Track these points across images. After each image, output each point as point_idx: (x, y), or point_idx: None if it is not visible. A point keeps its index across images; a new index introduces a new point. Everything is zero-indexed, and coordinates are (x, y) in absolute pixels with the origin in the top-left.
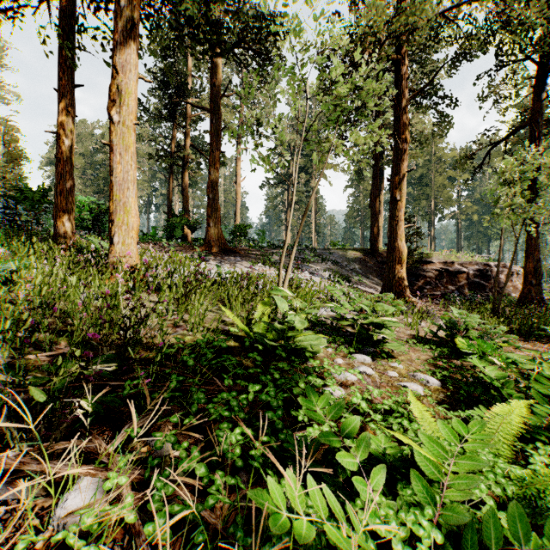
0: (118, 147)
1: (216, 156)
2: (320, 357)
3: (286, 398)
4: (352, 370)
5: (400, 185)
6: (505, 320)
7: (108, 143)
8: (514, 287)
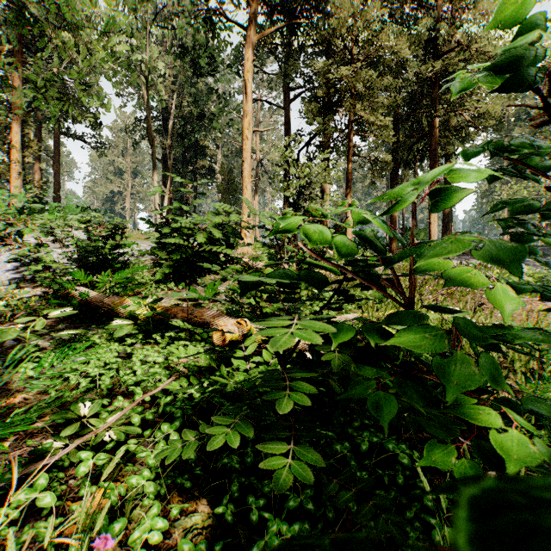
0: (432, 222)
1: None
2: None
3: None
4: None
5: None
6: None
7: (429, 221)
8: None
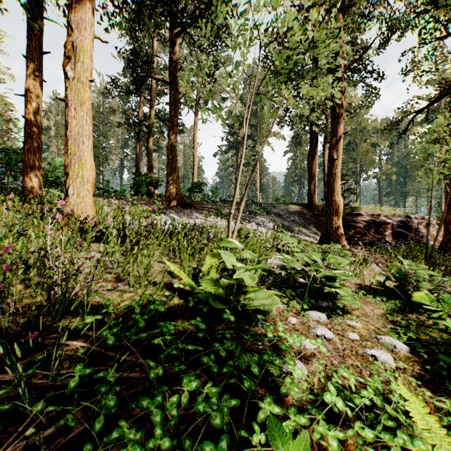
0: (72, 102)
1: (175, 123)
2: (271, 316)
3: (235, 383)
4: (314, 341)
5: (337, 145)
6: (437, 267)
7: (63, 98)
8: (431, 236)
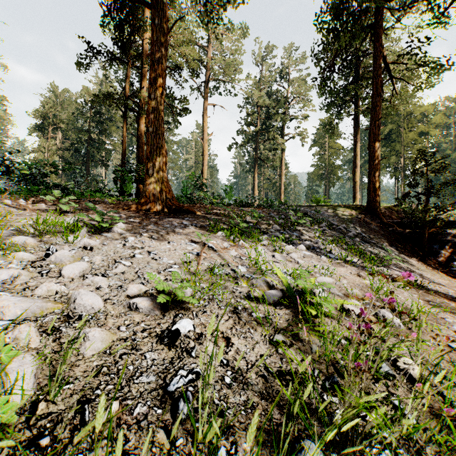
0: None
1: (160, 71)
2: None
3: None
4: None
5: None
6: None
7: None
8: None
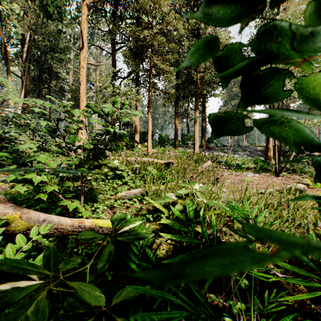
0: (196, 131)
1: (204, 117)
2: None
3: None
4: None
5: None
6: None
7: (194, 130)
8: None
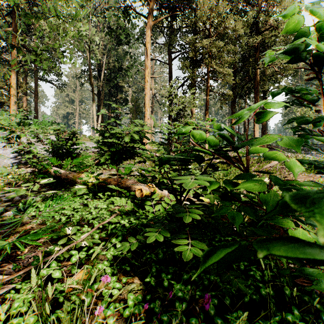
0: (256, 130)
1: None
2: None
3: None
4: None
5: None
6: None
7: (254, 129)
8: None
